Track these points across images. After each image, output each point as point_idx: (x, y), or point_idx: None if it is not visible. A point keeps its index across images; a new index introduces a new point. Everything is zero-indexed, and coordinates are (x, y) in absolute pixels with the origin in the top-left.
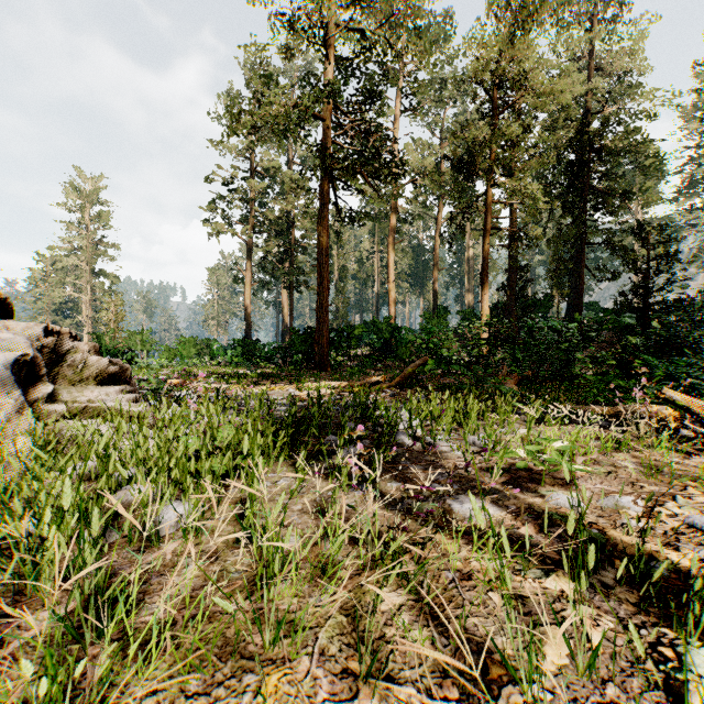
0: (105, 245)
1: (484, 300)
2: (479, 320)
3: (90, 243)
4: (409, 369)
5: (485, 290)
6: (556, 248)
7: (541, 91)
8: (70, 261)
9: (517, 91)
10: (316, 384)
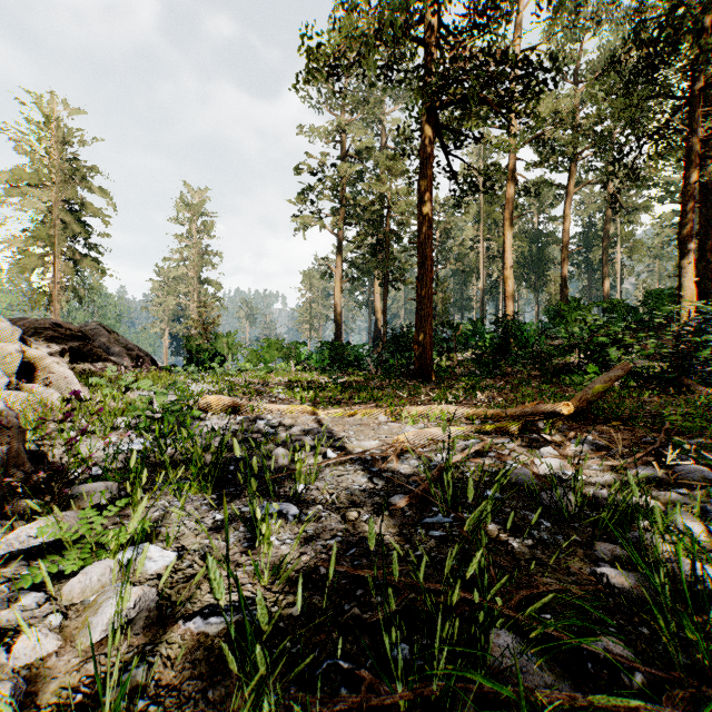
0: (209, 254)
1: (686, 273)
2: (633, 313)
3: (197, 253)
4: (596, 385)
5: (688, 257)
6: None
7: None
8: (180, 270)
9: None
10: (423, 409)
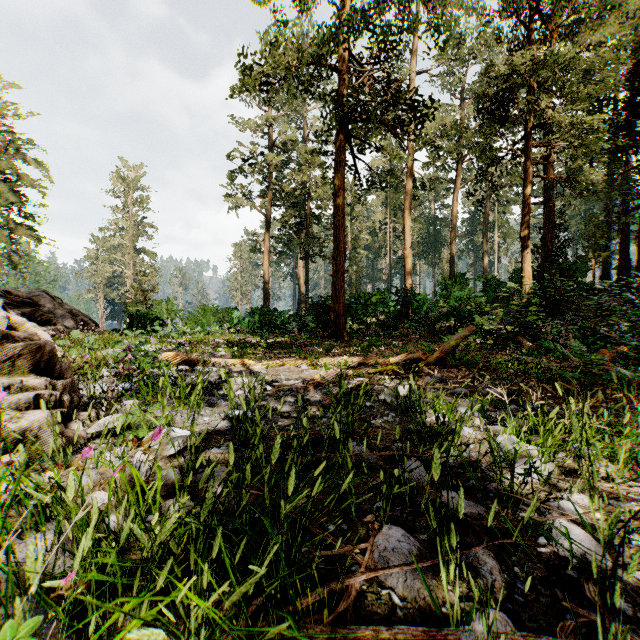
0: (144, 226)
1: (526, 260)
2: (502, 286)
3: (133, 224)
4: (451, 341)
5: (528, 249)
6: (607, 199)
7: (606, 2)
8: (116, 240)
9: (573, 7)
10: (334, 360)
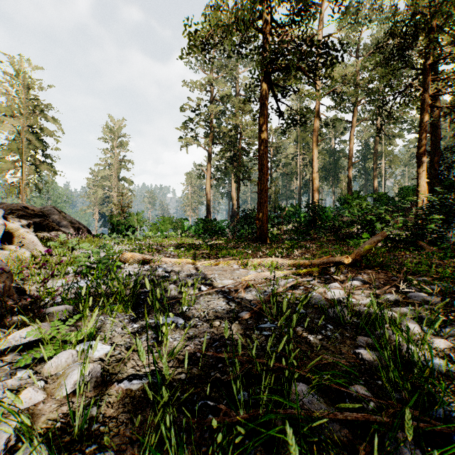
0: (125, 162)
1: (421, 177)
2: (392, 201)
3: (117, 161)
4: (365, 245)
5: (423, 167)
6: None
7: None
8: (106, 172)
9: None
10: (261, 260)
